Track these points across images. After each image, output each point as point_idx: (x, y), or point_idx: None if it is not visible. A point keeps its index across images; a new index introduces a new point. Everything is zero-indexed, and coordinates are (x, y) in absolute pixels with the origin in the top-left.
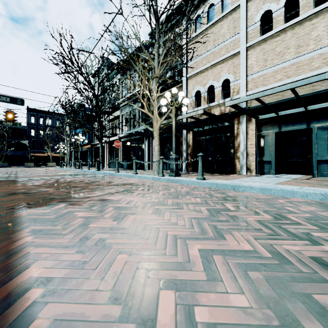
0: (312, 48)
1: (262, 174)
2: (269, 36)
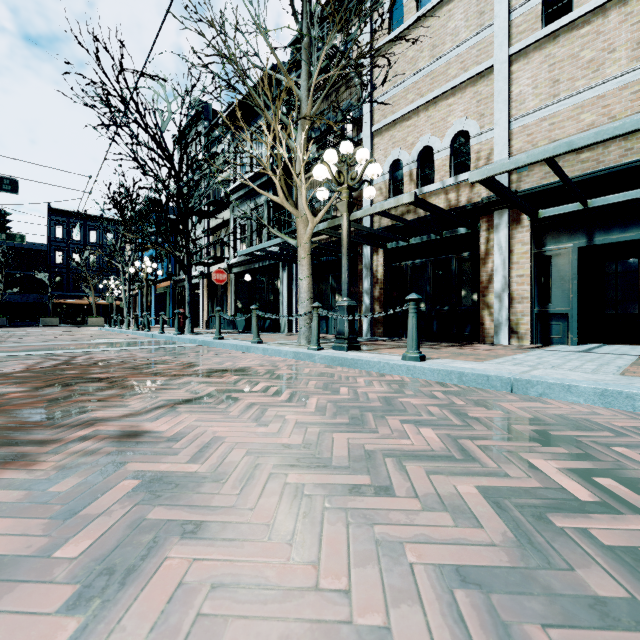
0: None
1: (546, 344)
2: (565, 25)
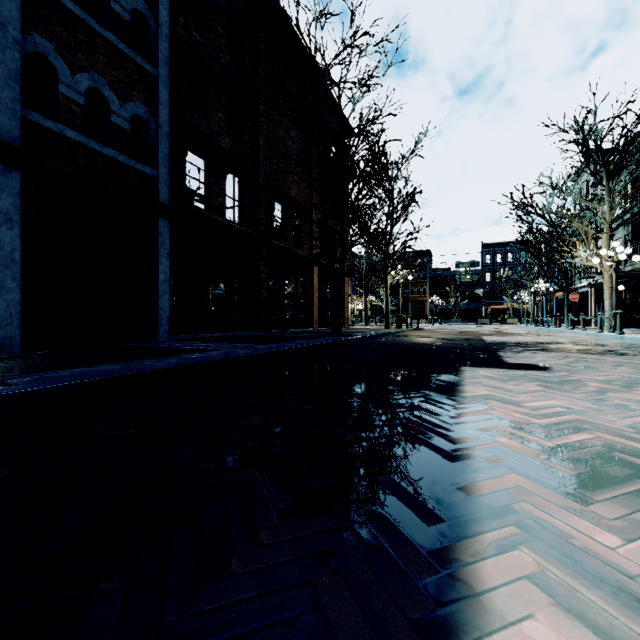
0: None
1: None
2: None
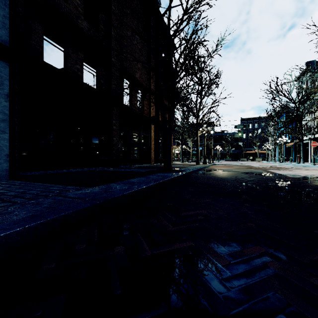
0: None
1: None
2: None
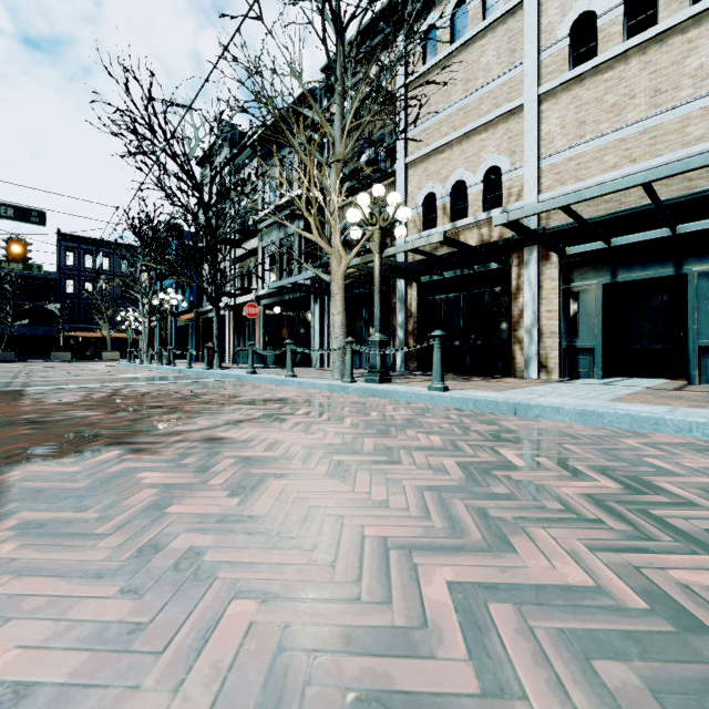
0: (688, 96)
1: (574, 378)
2: (590, 69)
